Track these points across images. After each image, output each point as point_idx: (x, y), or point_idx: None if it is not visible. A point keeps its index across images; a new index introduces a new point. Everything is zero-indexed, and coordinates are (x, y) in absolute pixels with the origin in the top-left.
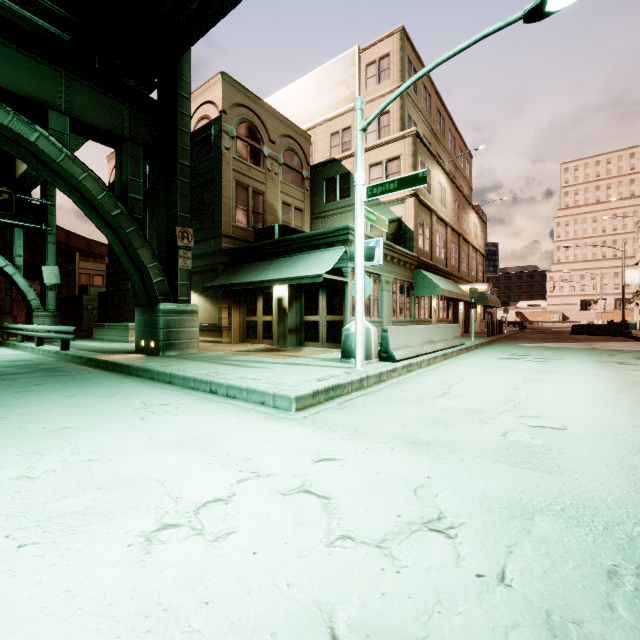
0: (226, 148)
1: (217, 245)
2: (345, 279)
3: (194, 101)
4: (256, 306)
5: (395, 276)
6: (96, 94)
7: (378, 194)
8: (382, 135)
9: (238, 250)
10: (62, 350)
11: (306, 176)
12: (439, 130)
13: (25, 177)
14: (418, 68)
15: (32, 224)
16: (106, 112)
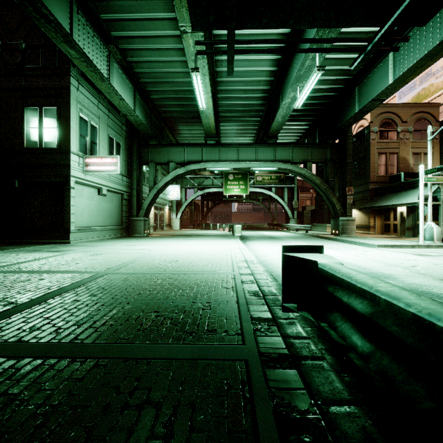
0: (372, 139)
1: (367, 187)
2: (437, 202)
3: None
4: (389, 216)
5: None
6: (318, 150)
7: (428, 173)
8: None
9: (378, 188)
10: (306, 233)
11: (435, 130)
12: None
13: None
14: None
15: (289, 185)
16: (321, 154)
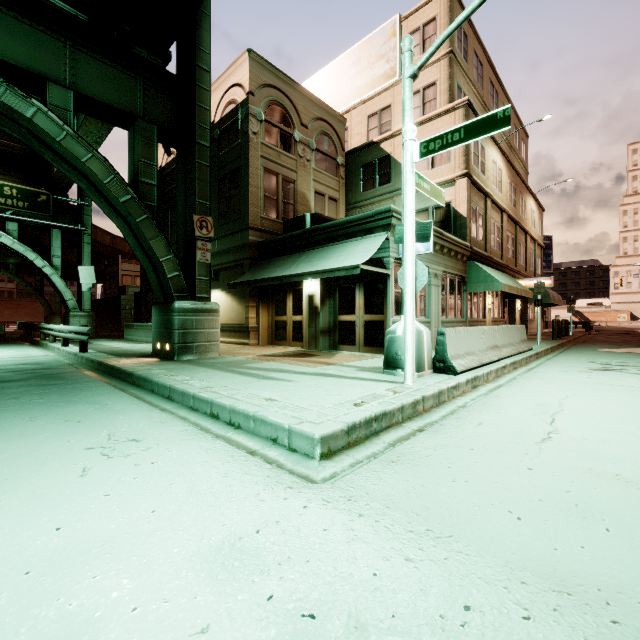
0: (253, 133)
1: (244, 238)
2: (387, 271)
3: (221, 86)
4: (285, 304)
5: (445, 269)
6: (105, 68)
7: (436, 150)
8: (427, 111)
9: (266, 243)
10: (80, 352)
11: (341, 163)
12: (492, 105)
13: (59, 177)
14: (469, 33)
15: (69, 225)
16: (116, 88)
